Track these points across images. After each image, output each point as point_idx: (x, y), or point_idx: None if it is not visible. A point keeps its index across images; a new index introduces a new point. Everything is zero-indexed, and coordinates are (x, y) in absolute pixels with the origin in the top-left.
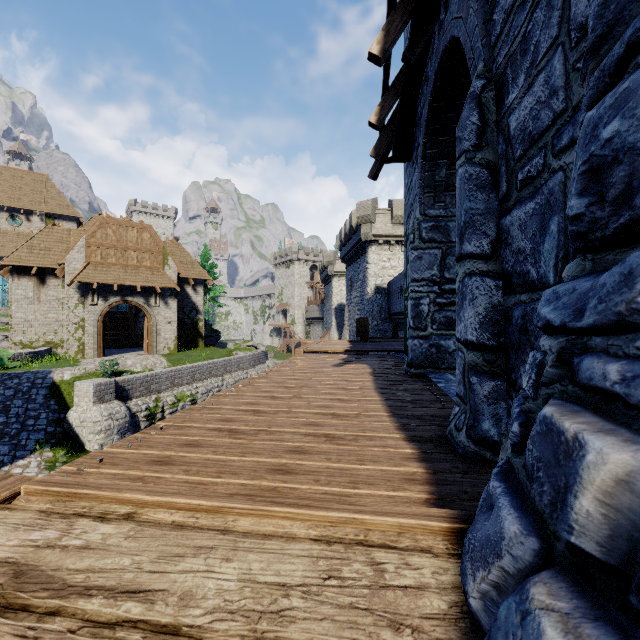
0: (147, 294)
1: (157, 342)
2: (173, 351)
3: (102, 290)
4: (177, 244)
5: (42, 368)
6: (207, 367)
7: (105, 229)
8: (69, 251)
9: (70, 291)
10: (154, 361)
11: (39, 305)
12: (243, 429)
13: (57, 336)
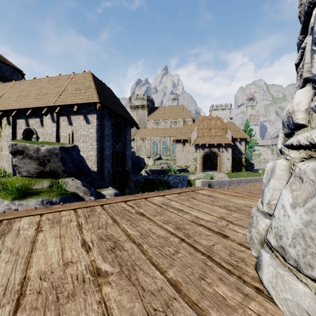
0: (218, 147)
1: (223, 167)
2: (230, 172)
3: (202, 146)
4: (231, 123)
5: (185, 174)
6: (246, 180)
7: (203, 122)
8: (192, 133)
9: (192, 147)
10: (221, 175)
11: (183, 152)
12: (253, 192)
13: (188, 163)
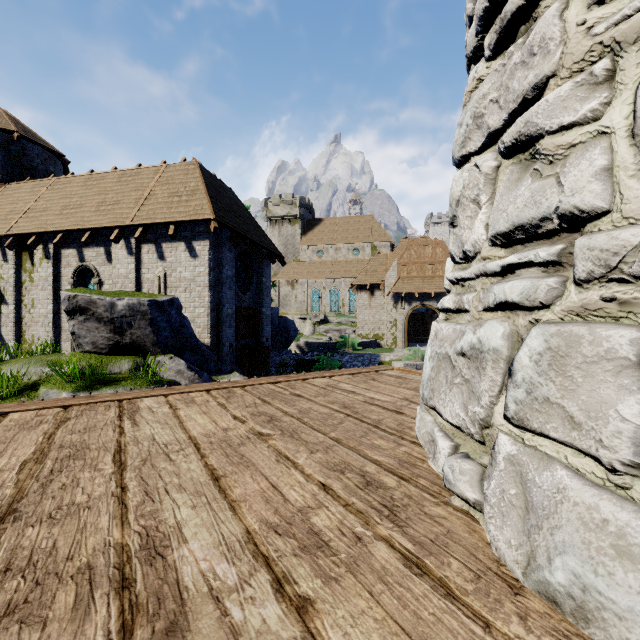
0: (439, 298)
1: None
2: None
3: (407, 297)
4: None
5: (373, 352)
6: None
7: (409, 251)
8: (387, 271)
9: (388, 299)
10: None
11: (370, 310)
12: None
13: (380, 331)
